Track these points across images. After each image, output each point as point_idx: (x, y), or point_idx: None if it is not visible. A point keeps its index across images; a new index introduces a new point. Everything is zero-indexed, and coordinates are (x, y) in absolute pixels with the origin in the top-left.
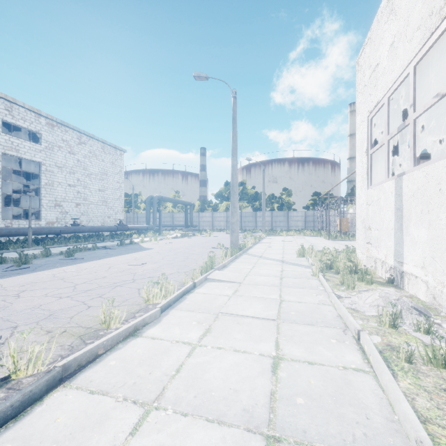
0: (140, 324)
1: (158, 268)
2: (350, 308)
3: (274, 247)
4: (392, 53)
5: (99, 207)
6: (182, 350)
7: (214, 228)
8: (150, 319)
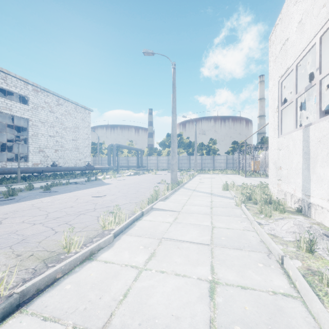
0: (95, 249)
1: (115, 199)
2: (270, 234)
3: (204, 182)
4: (300, 28)
5: (72, 152)
6: (130, 273)
7: (158, 168)
8: (105, 244)
